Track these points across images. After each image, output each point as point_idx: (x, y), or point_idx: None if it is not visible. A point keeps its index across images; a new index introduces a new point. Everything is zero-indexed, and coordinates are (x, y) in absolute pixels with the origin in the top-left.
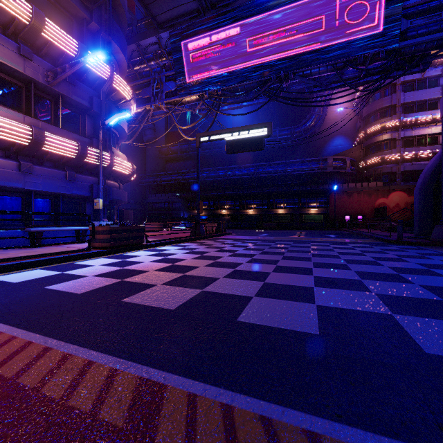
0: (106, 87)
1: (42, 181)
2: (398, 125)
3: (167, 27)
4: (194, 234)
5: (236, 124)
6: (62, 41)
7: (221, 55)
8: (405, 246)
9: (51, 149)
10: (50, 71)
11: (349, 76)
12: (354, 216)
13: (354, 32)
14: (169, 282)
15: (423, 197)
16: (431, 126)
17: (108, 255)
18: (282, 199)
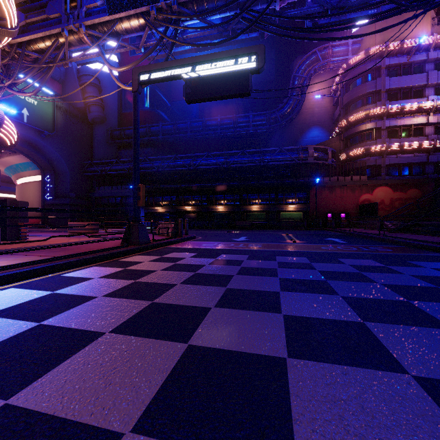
0: None
1: None
2: (383, 113)
3: None
4: (124, 244)
5: (203, 109)
6: None
7: None
8: None
9: None
10: None
11: None
12: (337, 214)
13: None
14: None
15: None
16: (416, 115)
17: None
18: (256, 194)
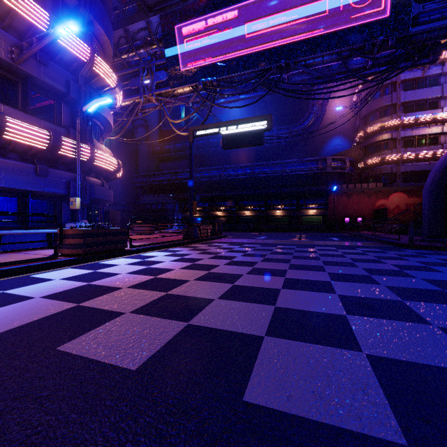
0: (85, 71)
1: (5, 175)
2: (398, 125)
3: (158, 10)
4: (186, 238)
5: None
6: (29, 10)
7: (217, 41)
8: (420, 250)
9: (15, 137)
10: (15, 46)
11: (355, 67)
12: (354, 218)
13: (362, 16)
14: (143, 308)
15: (433, 197)
16: (432, 126)
17: (79, 263)
18: (279, 200)
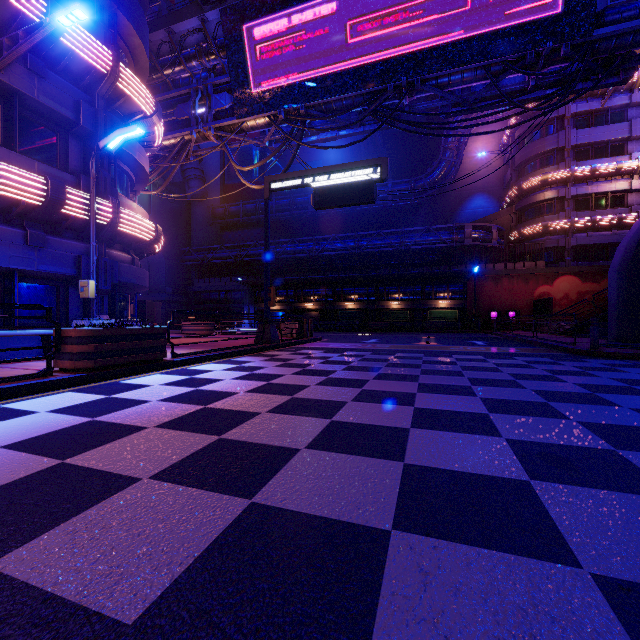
0: (105, 88)
1: None
2: (567, 178)
3: (217, 1)
4: (260, 342)
5: None
6: None
7: (306, 48)
8: (610, 360)
9: None
10: None
11: (510, 88)
12: (504, 312)
13: (522, 11)
14: (175, 469)
15: (624, 282)
16: (615, 179)
17: (88, 383)
18: (396, 287)
